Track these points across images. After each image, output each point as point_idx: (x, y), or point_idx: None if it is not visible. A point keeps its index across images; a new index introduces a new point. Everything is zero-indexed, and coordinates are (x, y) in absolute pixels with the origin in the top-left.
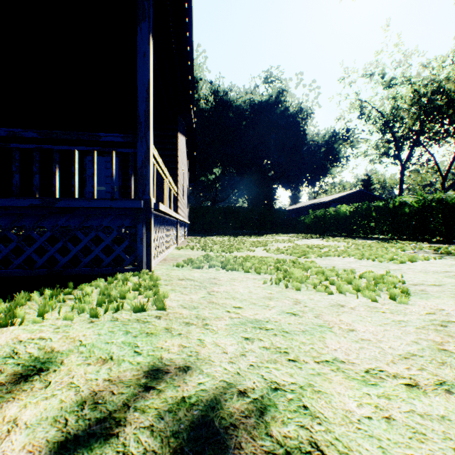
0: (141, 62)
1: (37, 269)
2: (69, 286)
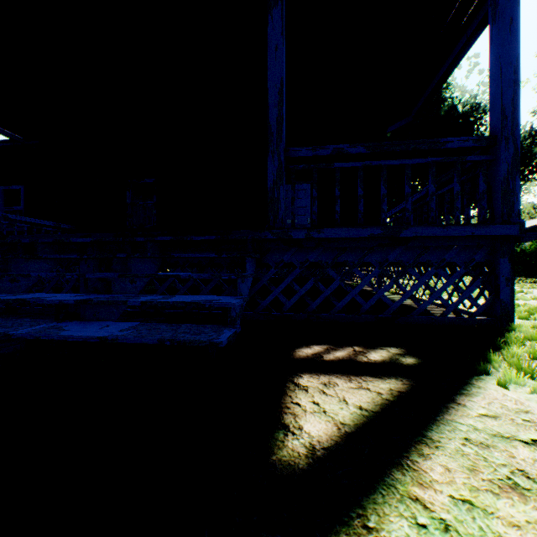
0: (505, 32)
1: (362, 315)
2: (507, 343)
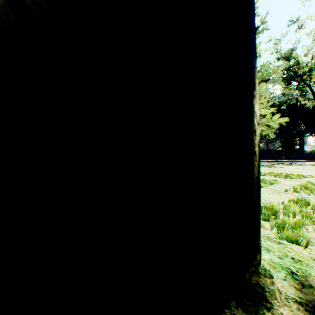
0: None
1: None
2: None
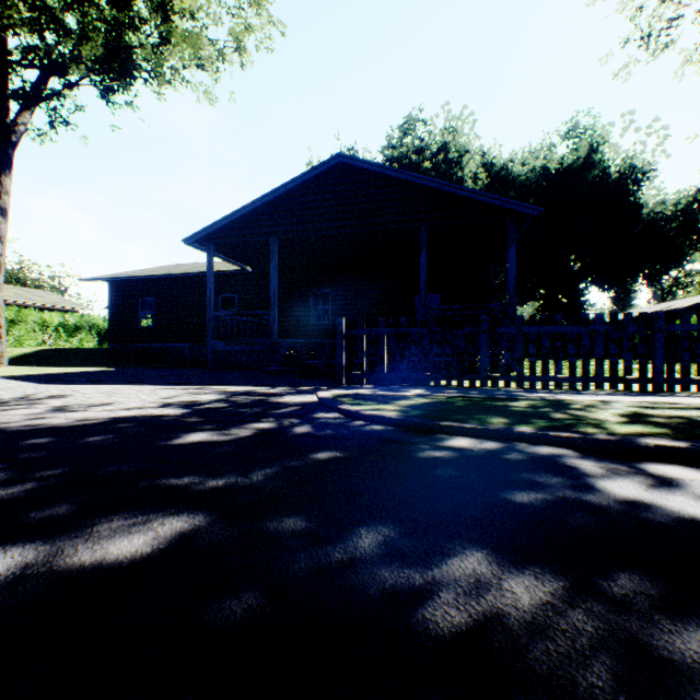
0: (511, 266)
1: None
2: None
